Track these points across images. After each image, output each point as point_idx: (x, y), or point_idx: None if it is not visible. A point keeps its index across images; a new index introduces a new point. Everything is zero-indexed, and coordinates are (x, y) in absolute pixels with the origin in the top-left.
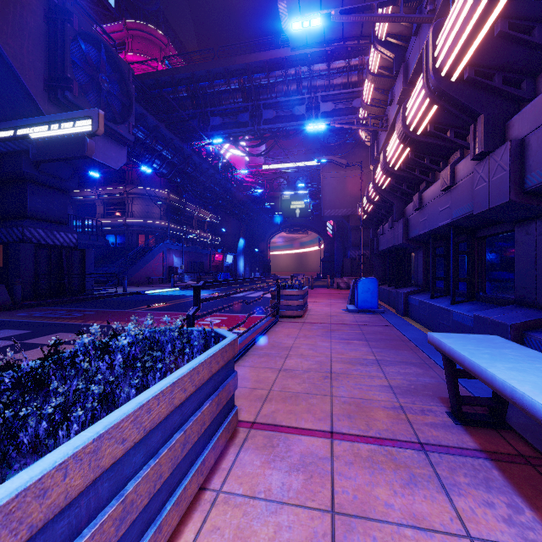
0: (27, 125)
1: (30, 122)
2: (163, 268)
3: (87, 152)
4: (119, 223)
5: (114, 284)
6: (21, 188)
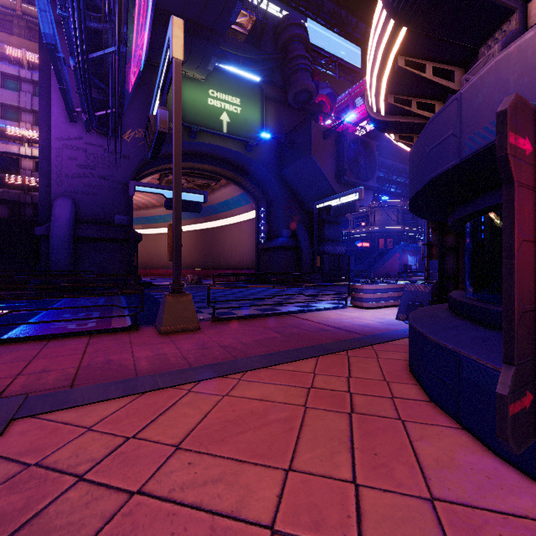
0: (330, 200)
1: (331, 198)
2: (398, 266)
3: (356, 210)
4: (364, 232)
5: (365, 277)
6: (322, 226)
